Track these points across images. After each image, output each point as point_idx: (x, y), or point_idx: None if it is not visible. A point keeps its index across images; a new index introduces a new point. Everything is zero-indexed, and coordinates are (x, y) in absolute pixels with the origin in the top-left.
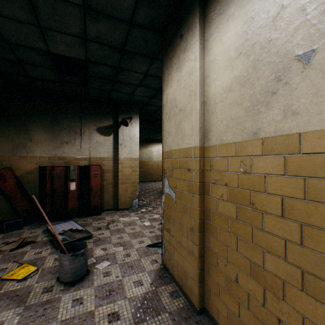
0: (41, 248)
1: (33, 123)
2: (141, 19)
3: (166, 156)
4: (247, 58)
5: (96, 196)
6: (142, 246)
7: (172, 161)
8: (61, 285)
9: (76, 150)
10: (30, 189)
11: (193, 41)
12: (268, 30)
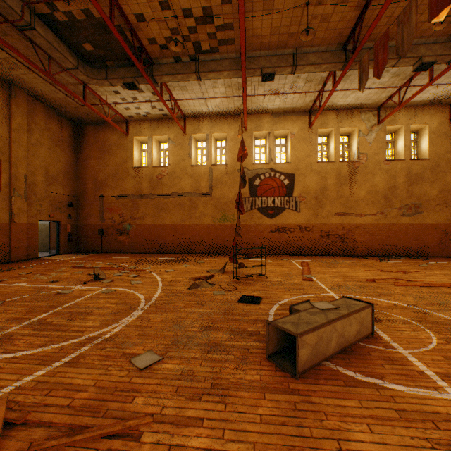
0: None
1: None
2: None
3: None
4: None
5: None
6: None
7: None
8: None
9: None
10: None
11: None
12: None
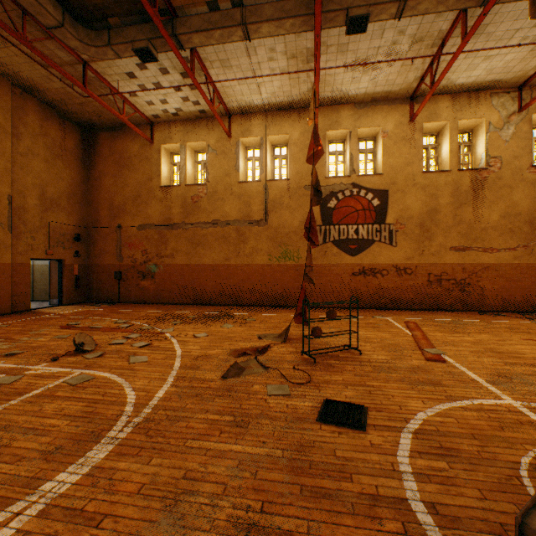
0: None
1: None
2: None
3: None
4: None
5: None
6: None
7: None
8: None
9: None
10: None
11: None
12: None
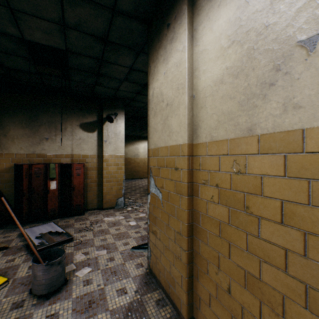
0: (15, 254)
1: (8, 117)
2: (125, 6)
3: (152, 153)
4: (240, 46)
5: (79, 195)
6: (127, 248)
7: (159, 159)
8: (34, 298)
9: (57, 147)
10: (5, 188)
11: (181, 30)
12: (265, 14)
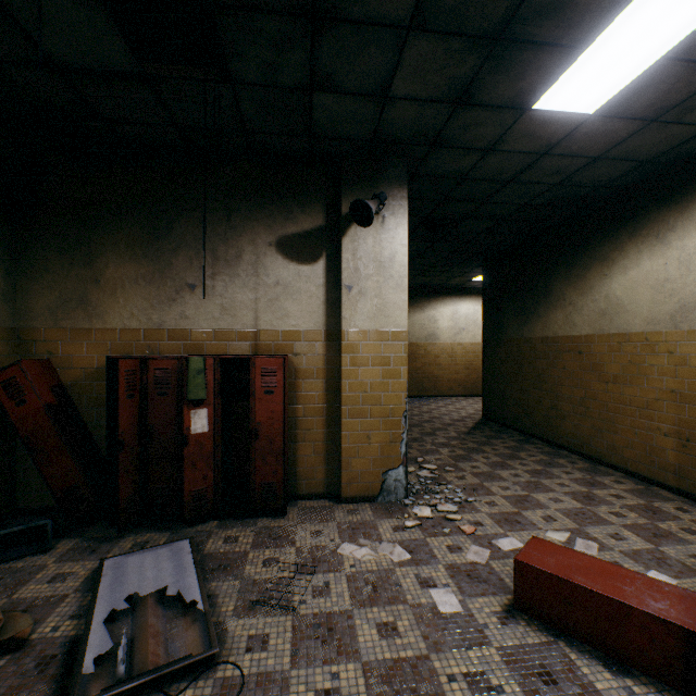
0: None
1: (103, 233)
2: None
3: None
4: None
5: (271, 454)
6: None
7: None
8: None
9: (217, 310)
10: (97, 422)
11: None
12: None
